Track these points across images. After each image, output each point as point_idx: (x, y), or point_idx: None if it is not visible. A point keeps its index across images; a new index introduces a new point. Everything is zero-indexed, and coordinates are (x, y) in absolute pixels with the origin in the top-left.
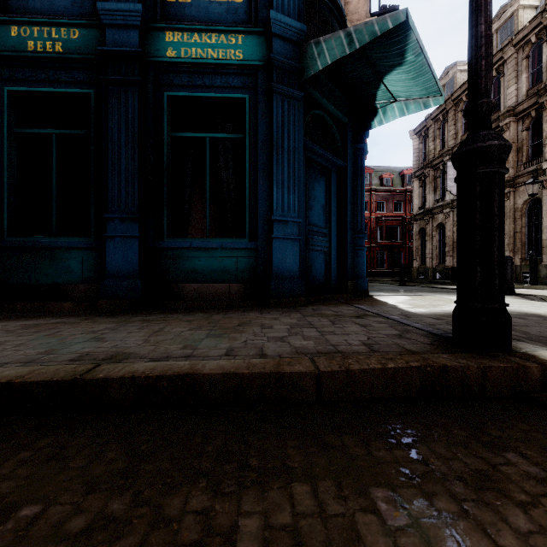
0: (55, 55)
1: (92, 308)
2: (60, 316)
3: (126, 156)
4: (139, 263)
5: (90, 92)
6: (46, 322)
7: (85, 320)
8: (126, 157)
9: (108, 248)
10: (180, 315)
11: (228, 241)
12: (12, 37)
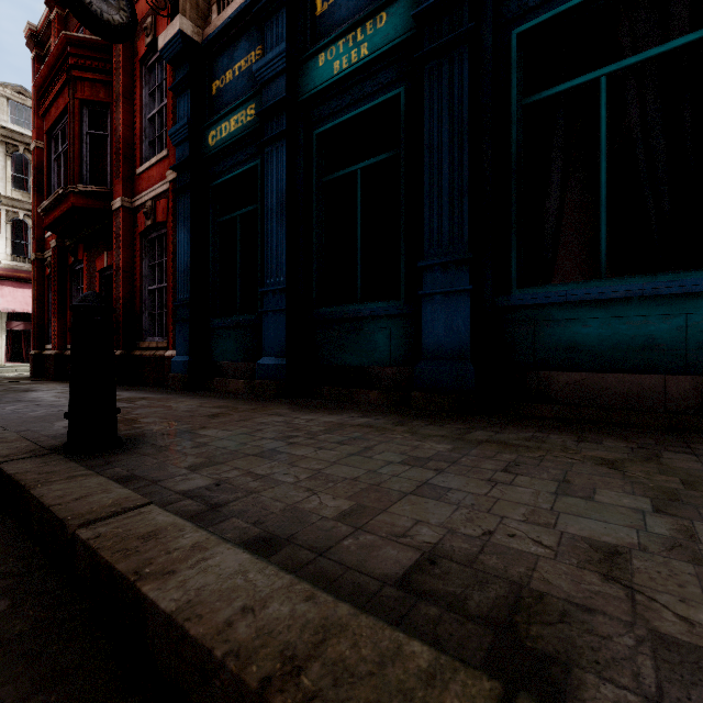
0: (360, 64)
1: (403, 403)
2: (366, 412)
3: (450, 164)
4: (470, 335)
5: (399, 92)
6: (351, 422)
7: (399, 424)
8: (450, 165)
9: (423, 313)
10: (567, 439)
11: (660, 280)
12: (319, 68)
